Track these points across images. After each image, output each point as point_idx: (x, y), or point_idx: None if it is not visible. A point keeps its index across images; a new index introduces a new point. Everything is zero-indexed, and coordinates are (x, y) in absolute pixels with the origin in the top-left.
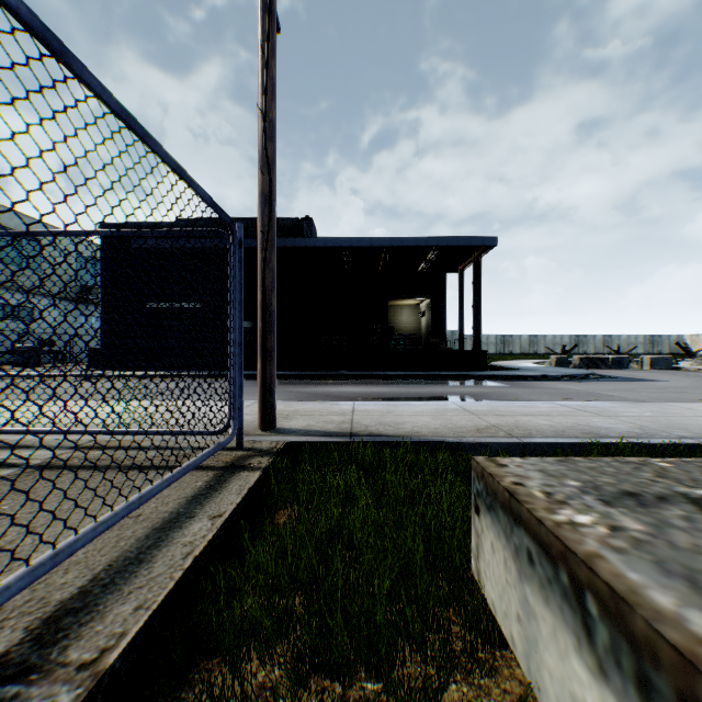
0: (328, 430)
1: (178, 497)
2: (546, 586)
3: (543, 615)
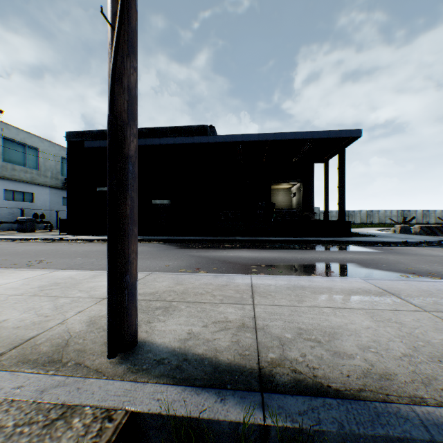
0: (218, 357)
1: None
2: None
3: None
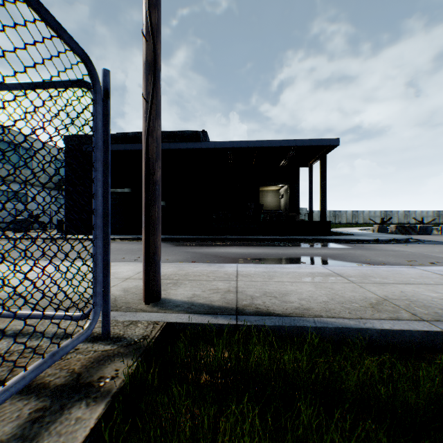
0: (213, 303)
1: None
2: None
3: None
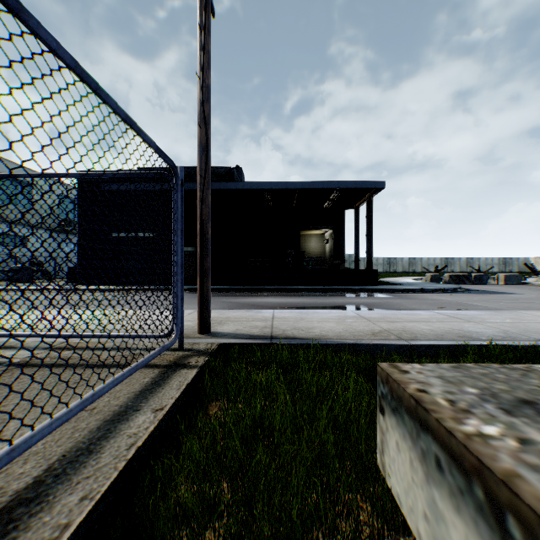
0: (253, 334)
1: (128, 392)
2: (457, 495)
3: (453, 522)
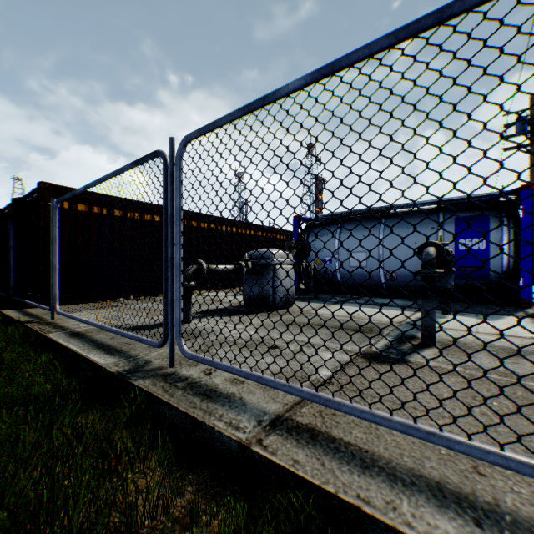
0: None
1: None
2: None
3: None
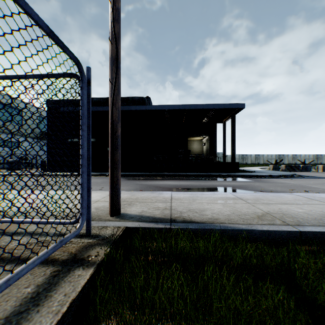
0: (155, 216)
1: None
2: None
3: None
